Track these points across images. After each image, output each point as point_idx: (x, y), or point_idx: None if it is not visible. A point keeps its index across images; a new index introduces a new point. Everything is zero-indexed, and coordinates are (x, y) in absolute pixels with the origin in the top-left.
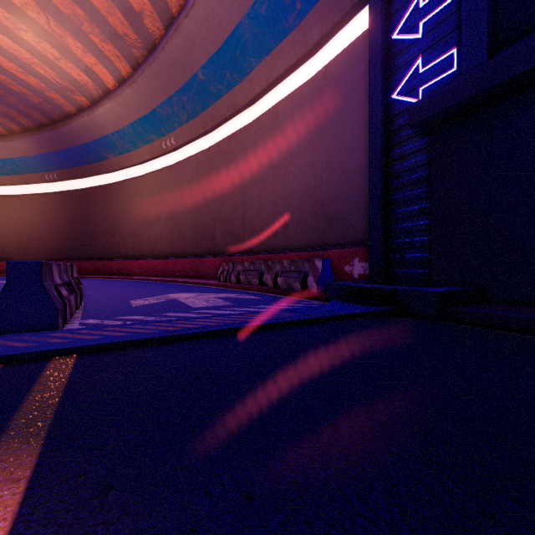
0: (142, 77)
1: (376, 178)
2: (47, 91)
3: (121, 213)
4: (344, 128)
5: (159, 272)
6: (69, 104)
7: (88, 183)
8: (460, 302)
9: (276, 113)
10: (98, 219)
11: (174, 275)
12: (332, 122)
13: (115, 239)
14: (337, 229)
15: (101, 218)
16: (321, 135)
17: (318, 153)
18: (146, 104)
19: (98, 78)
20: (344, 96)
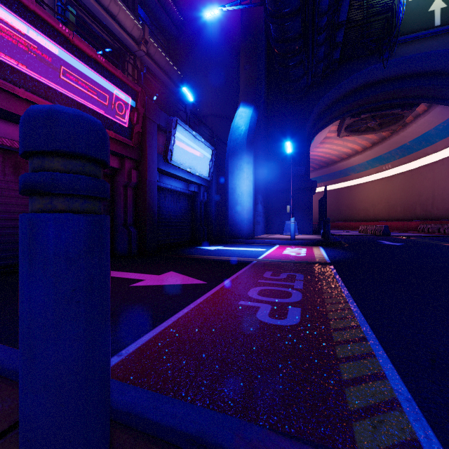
0: (377, 147)
1: None
2: (330, 157)
3: (357, 199)
4: None
5: None
6: (338, 158)
7: (337, 186)
8: None
9: None
10: (343, 203)
11: (390, 229)
12: None
13: (353, 212)
14: None
15: (345, 202)
16: None
17: None
18: (376, 154)
19: (354, 149)
20: None
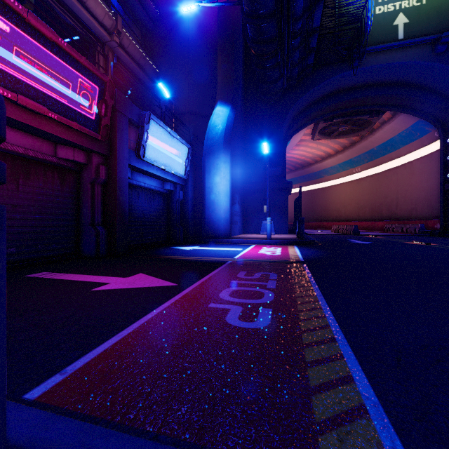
0: (348, 151)
1: (441, 200)
2: (305, 159)
3: (330, 200)
4: (438, 177)
5: None
6: (312, 160)
7: (312, 187)
8: (446, 233)
9: (412, 164)
10: (317, 203)
11: (360, 229)
12: (434, 173)
13: (326, 212)
14: (435, 212)
15: (319, 203)
16: (430, 177)
17: (429, 183)
18: (347, 158)
19: (327, 153)
20: (438, 166)
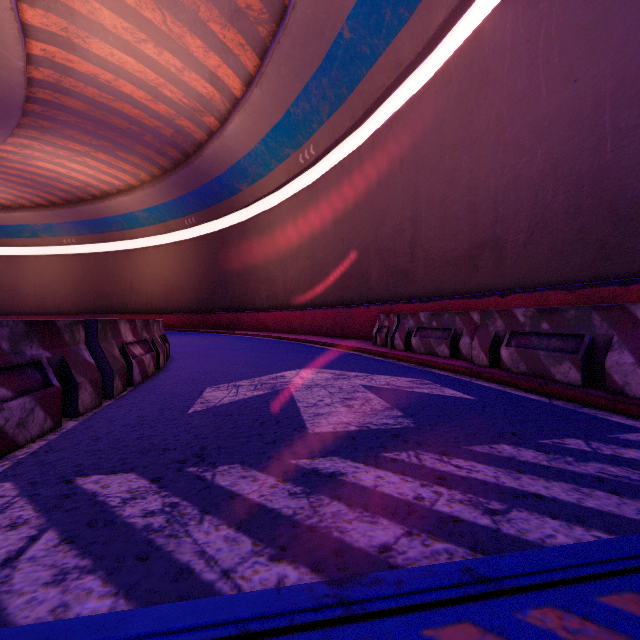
0: (271, 65)
1: None
2: (177, 119)
3: (255, 255)
4: None
5: (295, 328)
6: (199, 130)
7: (223, 224)
8: None
9: (477, 43)
10: (232, 264)
11: (313, 332)
12: None
13: (249, 287)
14: None
15: (236, 263)
16: (596, 35)
17: (588, 78)
18: (278, 106)
19: (224, 87)
20: None
